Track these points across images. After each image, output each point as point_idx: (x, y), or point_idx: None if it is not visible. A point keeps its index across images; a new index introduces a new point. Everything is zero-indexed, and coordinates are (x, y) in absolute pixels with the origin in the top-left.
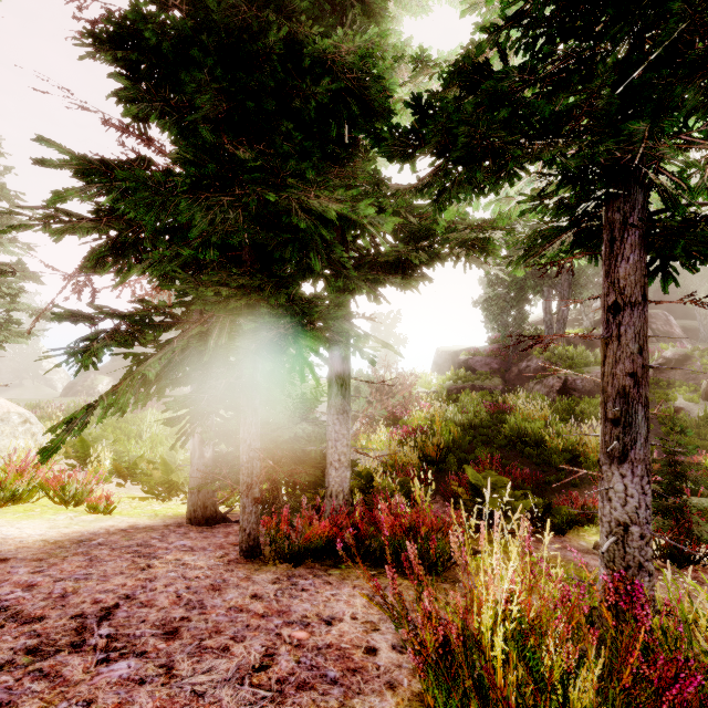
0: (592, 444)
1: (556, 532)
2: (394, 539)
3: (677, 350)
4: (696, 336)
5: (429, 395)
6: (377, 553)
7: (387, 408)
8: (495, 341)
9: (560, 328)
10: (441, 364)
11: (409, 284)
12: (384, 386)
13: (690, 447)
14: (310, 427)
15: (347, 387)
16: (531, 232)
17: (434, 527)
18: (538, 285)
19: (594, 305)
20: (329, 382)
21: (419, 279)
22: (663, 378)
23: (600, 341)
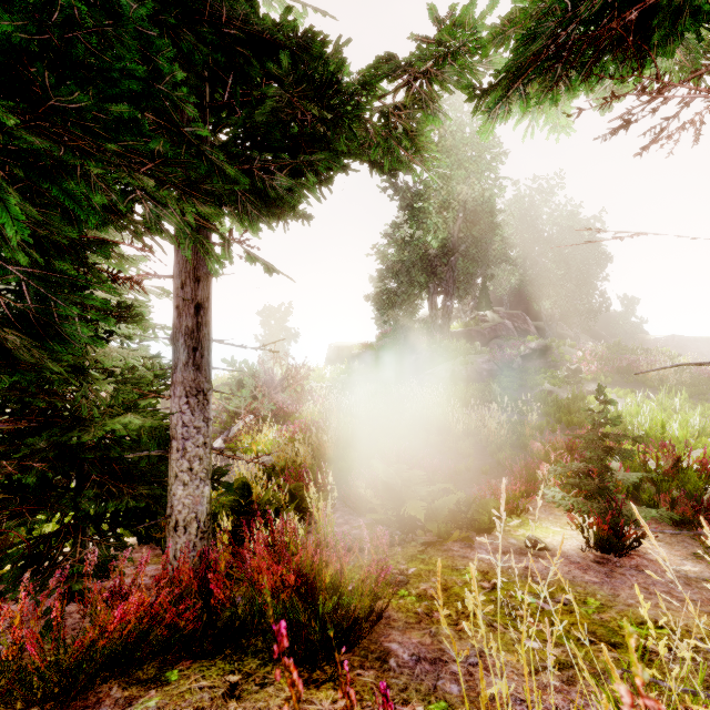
0: (495, 426)
1: (482, 532)
2: (276, 601)
3: (540, 341)
4: (544, 335)
5: (323, 389)
6: (249, 622)
7: (277, 404)
8: (386, 335)
9: (445, 322)
10: (335, 360)
11: (303, 186)
12: (273, 380)
13: (614, 417)
14: (139, 420)
15: (205, 353)
16: (530, 14)
17: (345, 568)
18: (426, 281)
19: (471, 304)
20: (173, 345)
21: (320, 154)
22: (530, 367)
23: (477, 336)
